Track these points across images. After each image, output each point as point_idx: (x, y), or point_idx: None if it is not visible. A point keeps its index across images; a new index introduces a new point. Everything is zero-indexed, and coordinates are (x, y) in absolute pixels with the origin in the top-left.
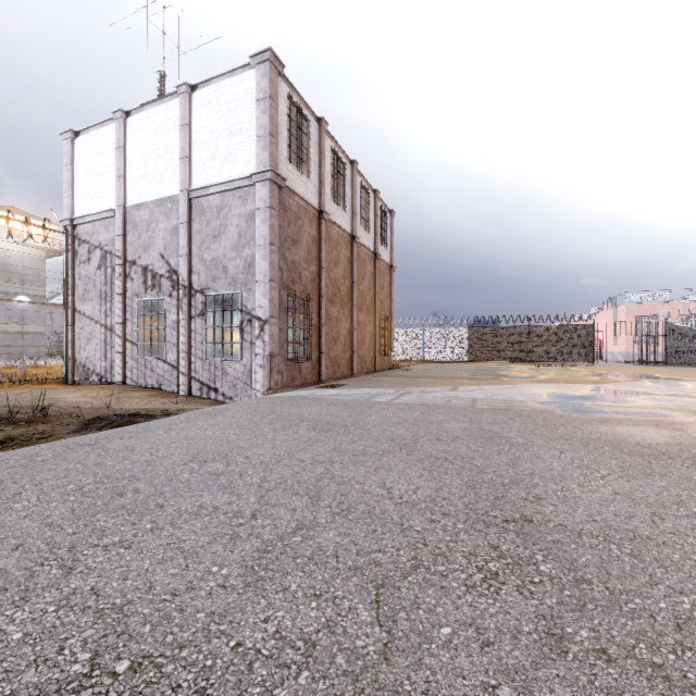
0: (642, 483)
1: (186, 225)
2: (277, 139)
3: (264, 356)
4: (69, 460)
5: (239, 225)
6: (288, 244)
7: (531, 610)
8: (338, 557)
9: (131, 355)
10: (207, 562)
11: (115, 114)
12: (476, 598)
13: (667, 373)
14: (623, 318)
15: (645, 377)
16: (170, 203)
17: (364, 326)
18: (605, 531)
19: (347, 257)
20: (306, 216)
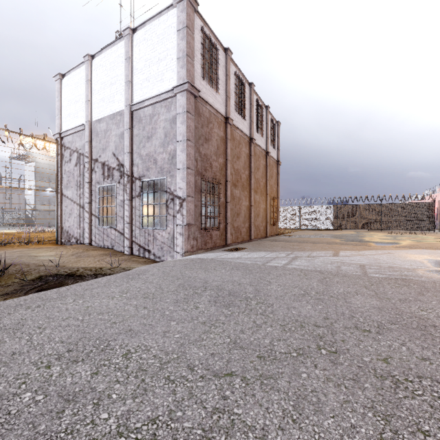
0: None
1: (129, 131)
2: (193, 60)
3: (183, 226)
4: None
5: (165, 127)
6: (202, 141)
7: None
8: None
9: (94, 224)
10: None
11: (85, 58)
12: None
13: None
14: None
15: None
16: (119, 116)
17: (259, 204)
18: None
19: (246, 153)
20: (215, 121)
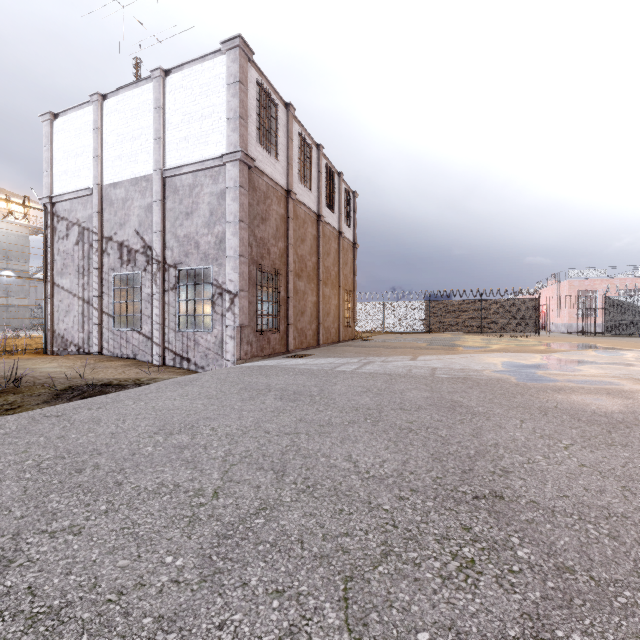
0: (605, 454)
1: (160, 203)
2: (247, 122)
3: (234, 327)
4: (32, 433)
5: (211, 203)
6: (257, 221)
7: (514, 607)
8: (303, 542)
9: (107, 326)
10: (161, 551)
11: (92, 97)
12: (454, 593)
13: (607, 343)
14: (566, 292)
15: (588, 347)
16: (144, 182)
17: (329, 300)
18: (578, 508)
19: (313, 234)
20: (274, 196)
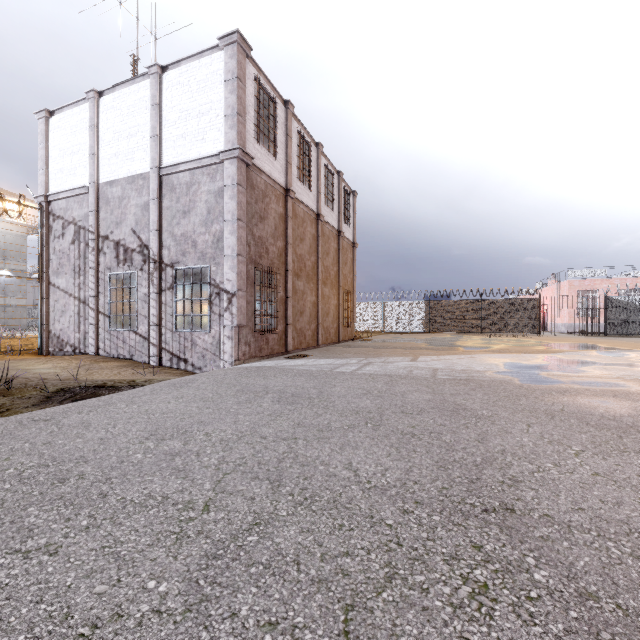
0: (619, 461)
1: (157, 201)
2: (245, 119)
3: (232, 327)
4: (17, 438)
5: (208, 201)
6: (256, 220)
7: None
8: (299, 564)
9: (103, 326)
10: (143, 574)
11: (88, 94)
12: (467, 625)
13: (609, 343)
14: (566, 292)
15: (590, 347)
16: (141, 180)
17: (329, 300)
18: (596, 522)
19: (312, 234)
20: (273, 194)
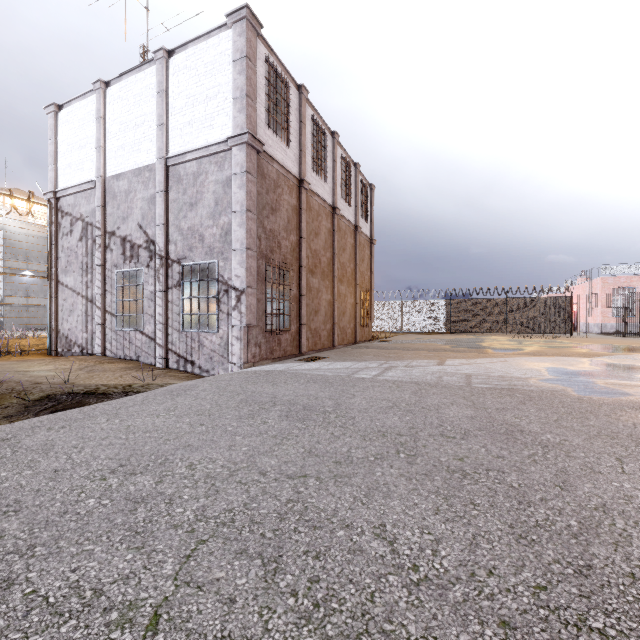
0: None
1: (163, 194)
2: (255, 102)
3: (241, 327)
4: None
5: (216, 192)
6: (267, 211)
7: None
8: None
9: (110, 326)
10: None
11: (95, 85)
12: None
13: None
14: (599, 290)
15: (637, 350)
16: (147, 172)
17: (345, 298)
18: None
19: (328, 228)
20: (285, 185)
